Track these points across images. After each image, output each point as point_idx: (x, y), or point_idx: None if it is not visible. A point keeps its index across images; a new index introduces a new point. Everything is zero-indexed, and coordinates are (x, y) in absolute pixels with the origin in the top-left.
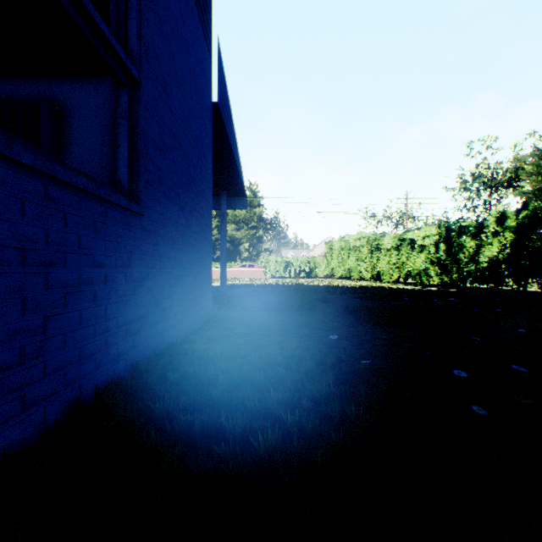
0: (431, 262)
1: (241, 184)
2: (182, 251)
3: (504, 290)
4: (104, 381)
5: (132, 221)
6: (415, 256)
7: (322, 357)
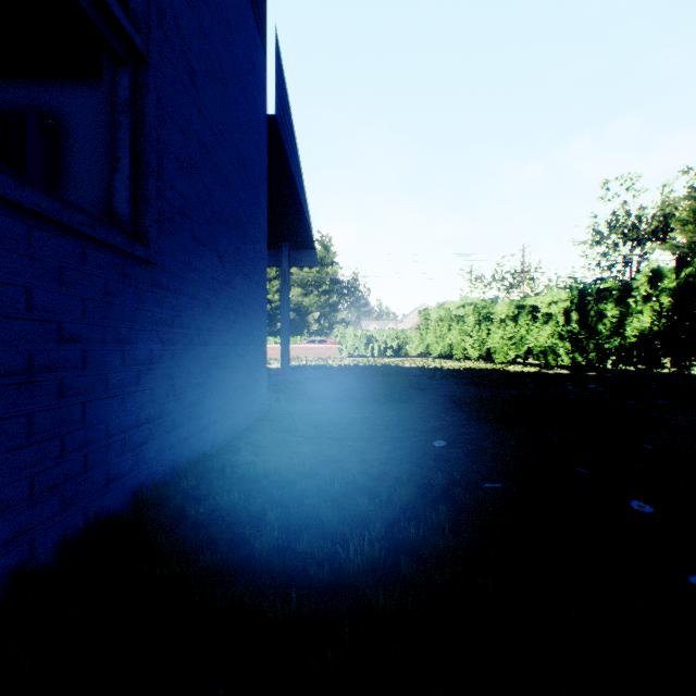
0: (559, 336)
1: (309, 232)
2: (221, 319)
3: (657, 374)
4: (81, 526)
5: (135, 271)
6: (538, 328)
7: (426, 478)
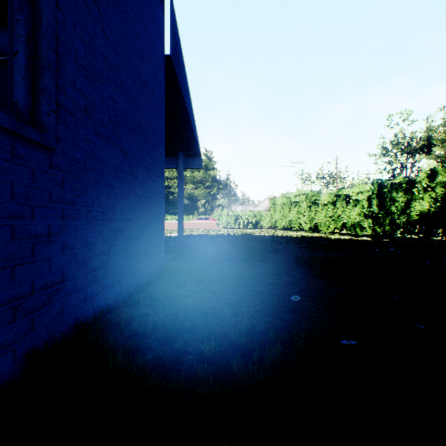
0: (364, 215)
1: (196, 144)
2: (124, 200)
3: (431, 240)
4: None
5: (28, 153)
6: (349, 209)
7: (290, 335)
